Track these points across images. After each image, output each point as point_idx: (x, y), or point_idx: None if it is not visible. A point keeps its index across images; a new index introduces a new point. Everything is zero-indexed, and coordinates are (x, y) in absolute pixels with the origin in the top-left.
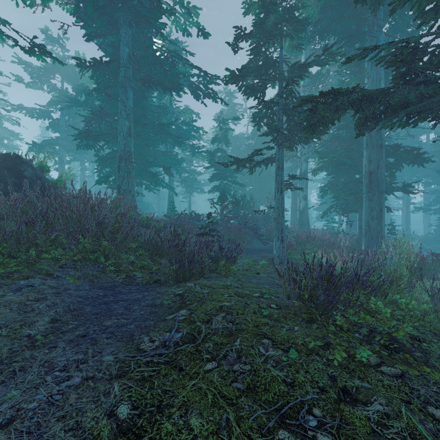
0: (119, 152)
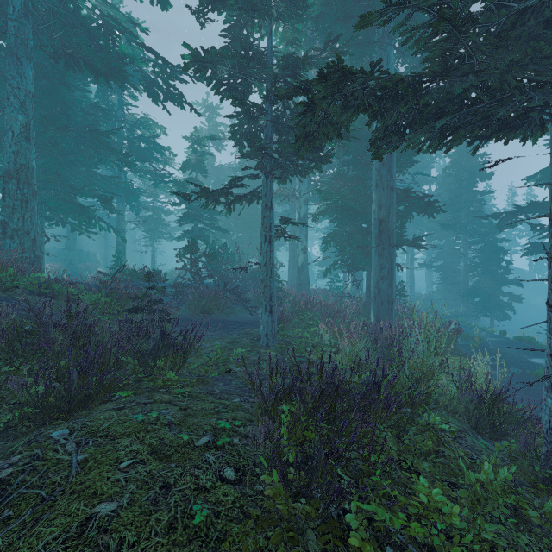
0: (5, 164)
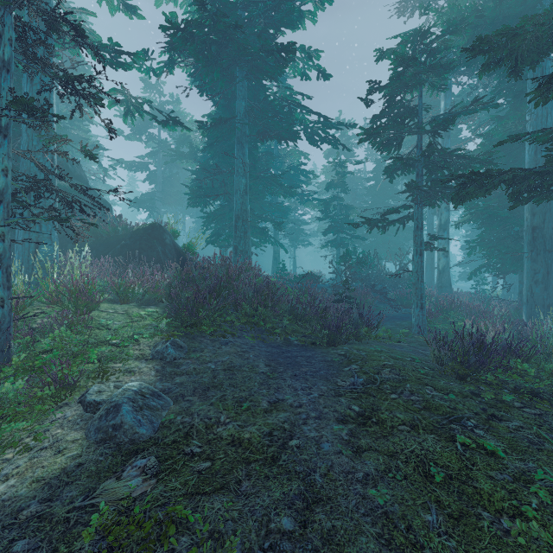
0: (236, 211)
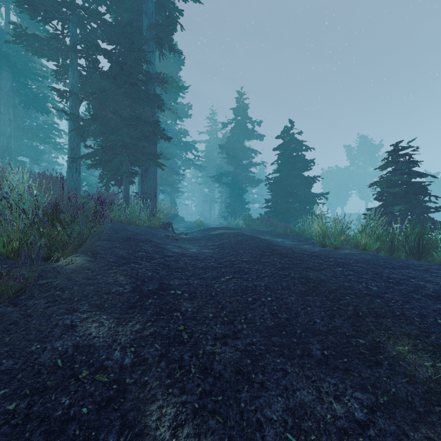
0: (4, 147)
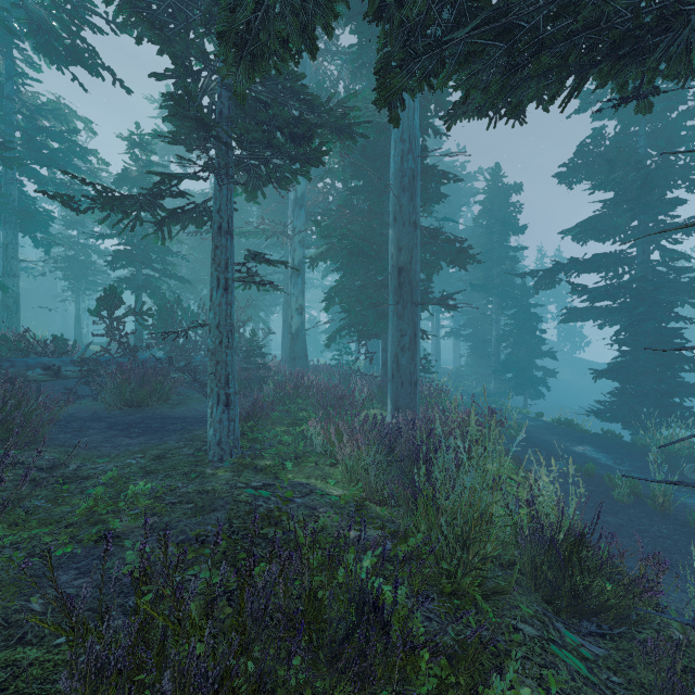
0: None
